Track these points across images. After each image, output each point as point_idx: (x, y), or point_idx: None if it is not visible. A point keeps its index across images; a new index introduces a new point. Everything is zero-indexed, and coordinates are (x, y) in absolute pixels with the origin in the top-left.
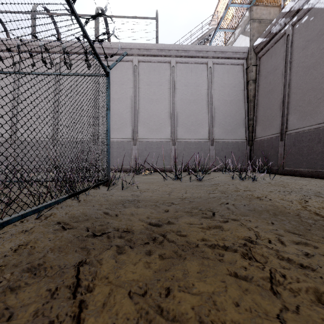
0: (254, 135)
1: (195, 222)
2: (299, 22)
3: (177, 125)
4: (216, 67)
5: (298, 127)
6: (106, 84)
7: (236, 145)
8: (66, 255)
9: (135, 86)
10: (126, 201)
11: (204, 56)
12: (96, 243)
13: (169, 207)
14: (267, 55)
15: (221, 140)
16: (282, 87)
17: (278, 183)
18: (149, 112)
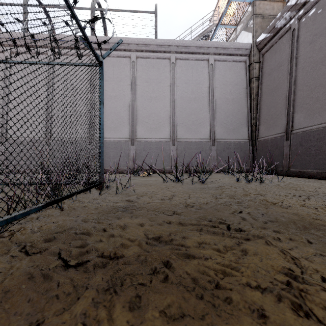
0: (257, 135)
1: (207, 241)
2: (306, 15)
3: (177, 124)
4: (217, 63)
5: (305, 126)
6: (99, 75)
7: (238, 145)
8: (9, 312)
9: (133, 83)
10: (119, 208)
11: (205, 52)
12: (64, 285)
13: (171, 217)
14: (271, 52)
15: (223, 140)
16: (288, 84)
17: (288, 185)
18: (147, 110)
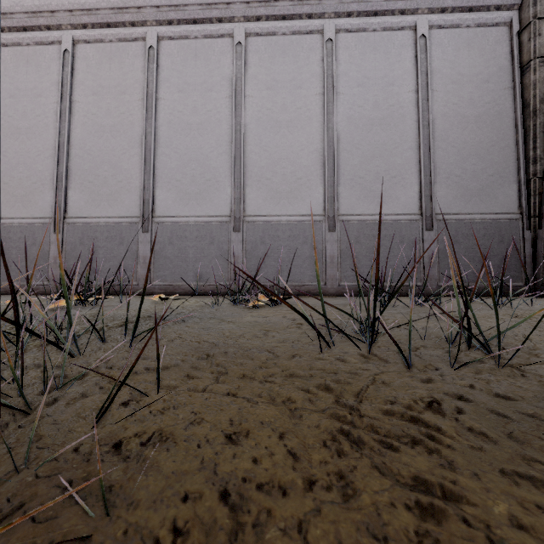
0: None
1: None
2: None
3: (339, 182)
4: (438, 34)
5: None
6: None
7: (493, 228)
8: None
9: (239, 93)
10: None
11: (407, 9)
12: None
13: None
14: None
15: (455, 216)
16: None
17: None
18: (270, 152)
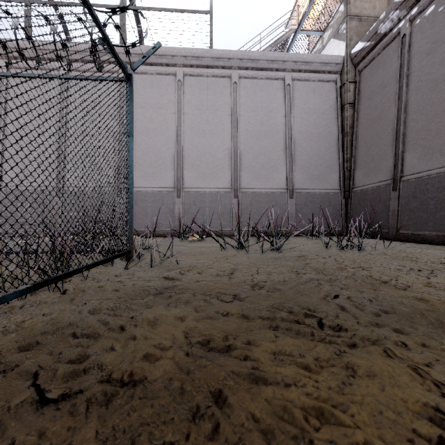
0: (353, 184)
1: (288, 351)
2: (422, 14)
3: (241, 169)
4: (297, 84)
5: (421, 170)
6: (127, 95)
7: (325, 198)
8: None
9: (180, 111)
10: (152, 291)
11: (279, 68)
12: None
13: (229, 306)
14: (371, 67)
15: (305, 190)
16: (395, 112)
17: (399, 254)
18: (199, 149)
